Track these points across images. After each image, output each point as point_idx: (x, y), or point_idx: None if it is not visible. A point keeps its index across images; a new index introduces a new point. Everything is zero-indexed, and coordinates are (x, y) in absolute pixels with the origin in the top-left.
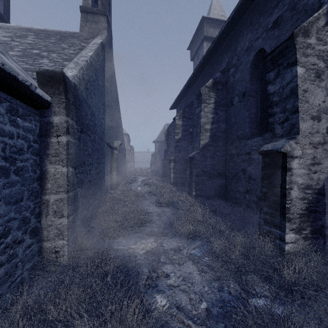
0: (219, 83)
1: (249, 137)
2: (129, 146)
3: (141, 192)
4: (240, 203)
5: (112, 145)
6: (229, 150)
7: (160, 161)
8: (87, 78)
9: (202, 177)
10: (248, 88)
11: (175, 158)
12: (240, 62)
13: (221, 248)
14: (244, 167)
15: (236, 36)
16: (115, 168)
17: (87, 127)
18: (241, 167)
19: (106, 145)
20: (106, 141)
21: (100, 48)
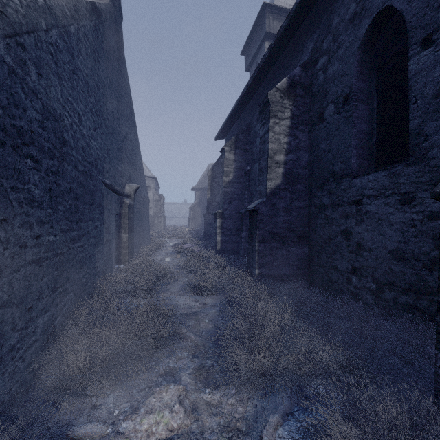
0: (299, 84)
1: (356, 173)
2: (158, 194)
3: (167, 268)
4: (338, 289)
5: (120, 190)
6: (317, 197)
7: (202, 216)
8: (24, 23)
9: (270, 243)
10: (354, 87)
11: (223, 211)
12: (339, 44)
13: (348, 439)
14: (347, 228)
15: (329, 1)
16: (126, 227)
17: (25, 138)
18: (340, 227)
19: (106, 189)
20: (105, 181)
21: (86, 6)
